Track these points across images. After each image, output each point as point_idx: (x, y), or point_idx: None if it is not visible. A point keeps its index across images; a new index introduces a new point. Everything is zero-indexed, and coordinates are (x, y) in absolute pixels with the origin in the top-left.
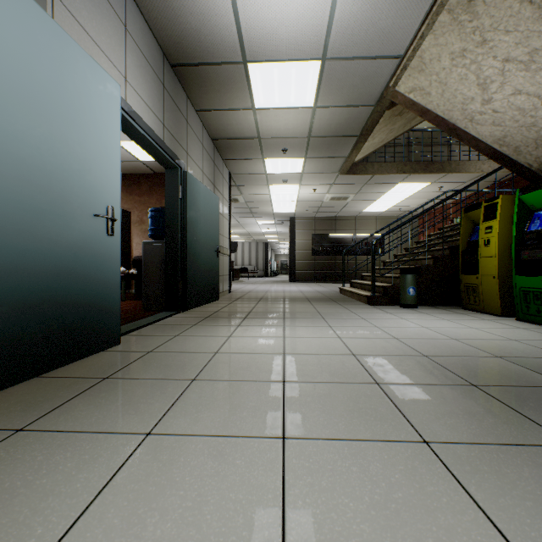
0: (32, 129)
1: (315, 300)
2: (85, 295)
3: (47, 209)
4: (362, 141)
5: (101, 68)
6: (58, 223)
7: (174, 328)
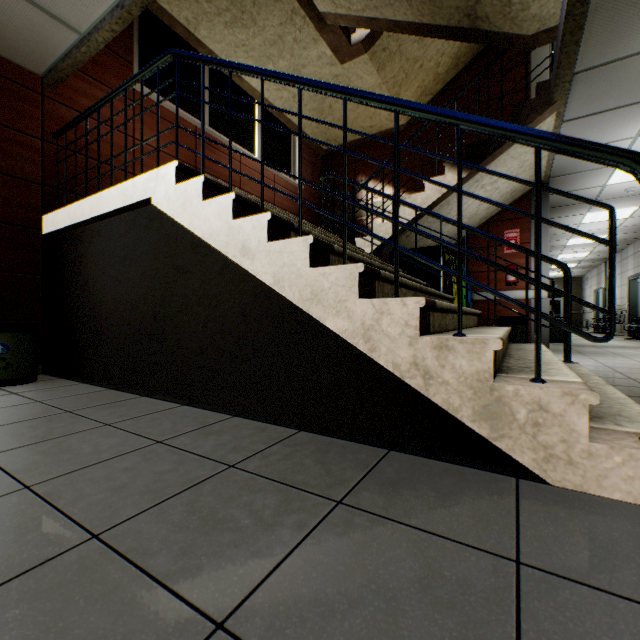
0: None
1: None
2: None
3: None
4: (577, 8)
5: None
6: None
7: None
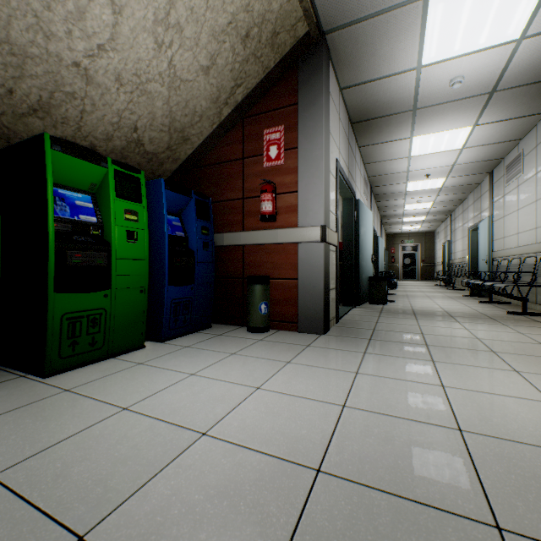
0: None
1: None
2: None
3: None
4: None
5: None
6: None
7: None
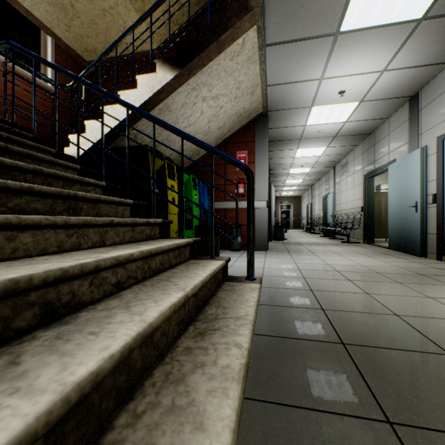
0: (402, 190)
1: (441, 369)
2: (410, 234)
3: (404, 209)
4: None
5: (414, 151)
6: (406, 212)
7: (443, 266)
